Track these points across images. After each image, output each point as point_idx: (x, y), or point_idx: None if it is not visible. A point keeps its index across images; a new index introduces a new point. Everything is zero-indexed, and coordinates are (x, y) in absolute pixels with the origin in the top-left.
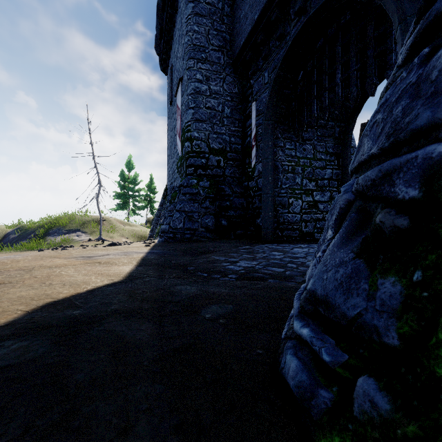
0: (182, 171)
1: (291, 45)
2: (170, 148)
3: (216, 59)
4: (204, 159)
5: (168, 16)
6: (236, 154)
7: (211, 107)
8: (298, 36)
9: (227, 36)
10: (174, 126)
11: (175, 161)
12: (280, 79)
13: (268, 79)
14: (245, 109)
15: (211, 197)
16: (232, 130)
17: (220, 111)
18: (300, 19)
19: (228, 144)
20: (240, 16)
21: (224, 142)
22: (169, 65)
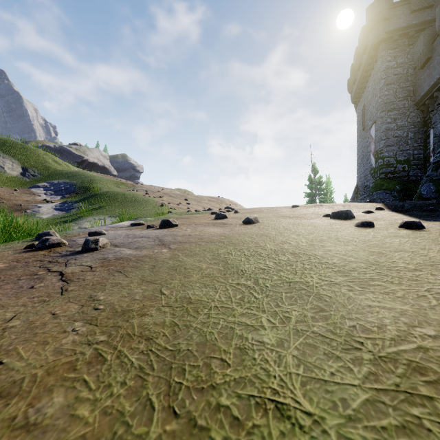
0: (376, 176)
1: None
2: (362, 159)
3: (401, 105)
4: (392, 168)
5: (362, 76)
6: (418, 161)
7: (398, 136)
8: None
9: (410, 88)
10: (366, 145)
11: (367, 169)
12: None
13: None
14: (426, 131)
15: (398, 190)
16: (415, 146)
17: (405, 136)
18: None
19: (412, 156)
20: (421, 78)
21: (408, 155)
22: (360, 102)
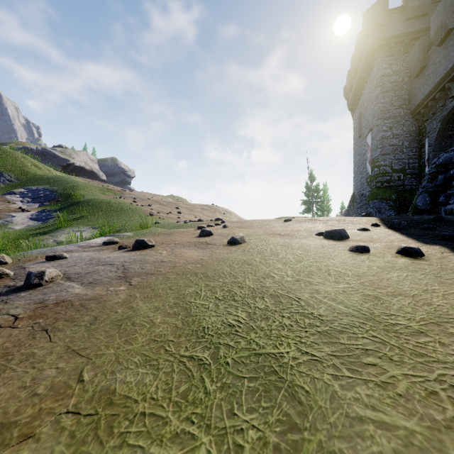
0: (372, 185)
1: (447, 115)
2: (358, 167)
3: (397, 114)
4: (388, 177)
5: (358, 83)
6: (413, 170)
7: (393, 144)
8: (450, 111)
9: (406, 97)
10: (363, 153)
11: (364, 177)
12: (442, 130)
13: (436, 126)
14: (420, 140)
15: (393, 199)
16: (410, 155)
17: (400, 145)
18: (453, 100)
19: (407, 165)
20: (416, 86)
21: (403, 164)
22: (357, 109)
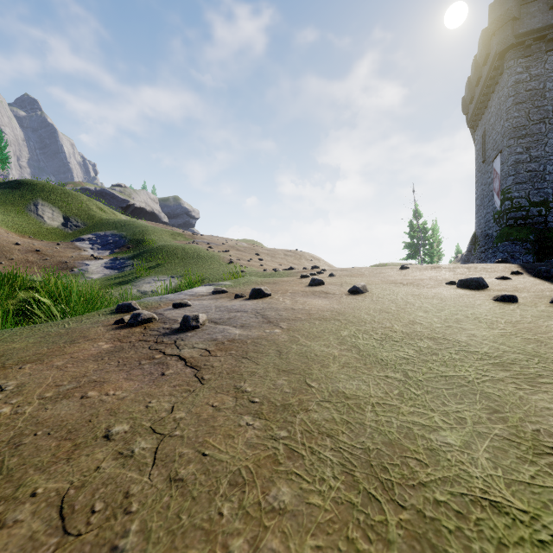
0: (501, 222)
1: None
2: (482, 199)
3: (537, 130)
4: (523, 212)
5: (482, 93)
6: None
7: (531, 170)
8: None
9: (549, 107)
10: (488, 182)
11: (489, 213)
12: None
13: None
14: None
15: (532, 241)
16: None
17: (541, 171)
18: None
19: (551, 195)
20: None
21: (545, 195)
22: (479, 125)
